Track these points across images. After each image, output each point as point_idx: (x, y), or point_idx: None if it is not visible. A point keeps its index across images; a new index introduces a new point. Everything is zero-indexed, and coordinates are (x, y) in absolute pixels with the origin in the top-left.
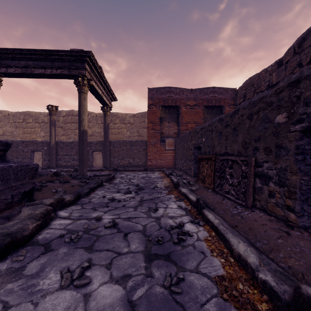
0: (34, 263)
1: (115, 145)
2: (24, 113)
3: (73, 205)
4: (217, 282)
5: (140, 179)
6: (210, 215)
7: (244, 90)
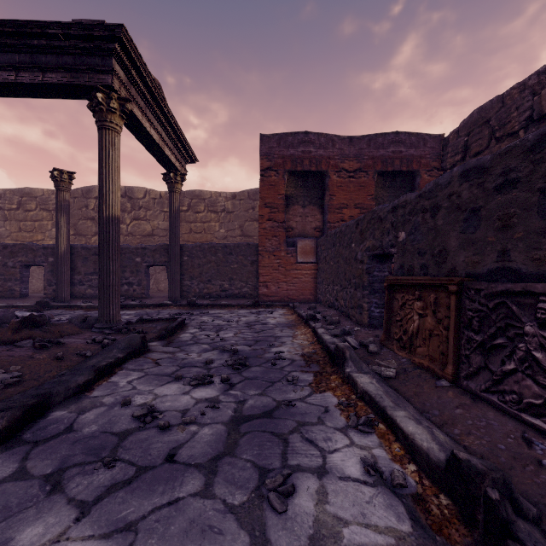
0: None
1: (194, 253)
2: (20, 192)
3: None
4: None
5: (241, 330)
6: None
7: (465, 135)
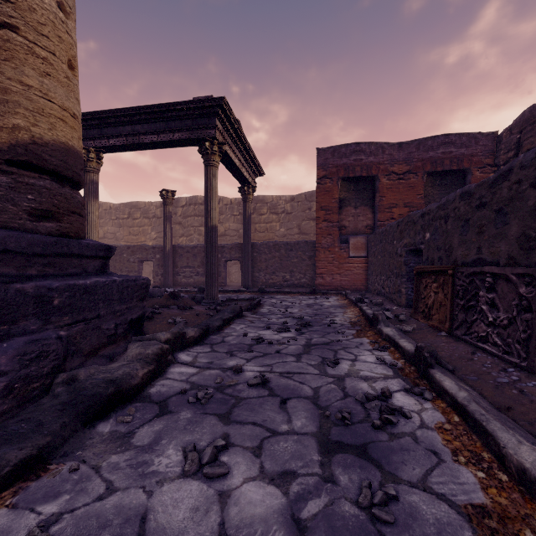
0: (146, 428)
1: (262, 250)
2: (130, 205)
3: (198, 345)
4: (472, 516)
5: (303, 308)
6: (447, 380)
7: (517, 133)
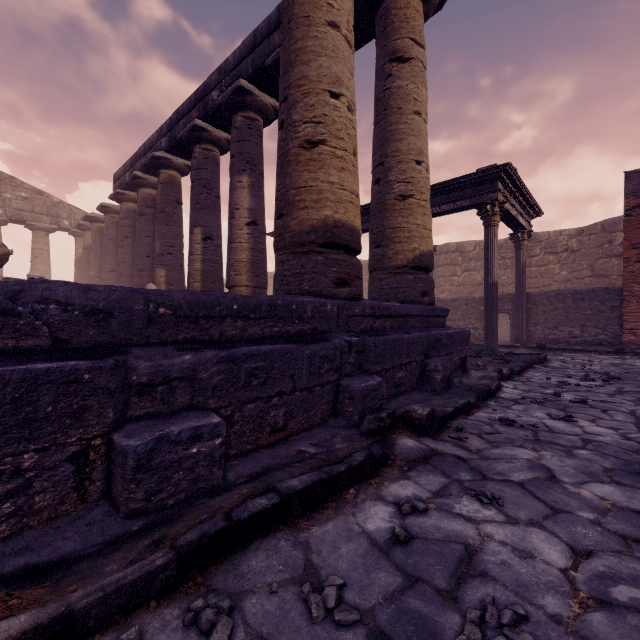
0: (515, 406)
1: (538, 301)
2: None
3: (509, 381)
4: None
5: (606, 366)
6: None
7: None
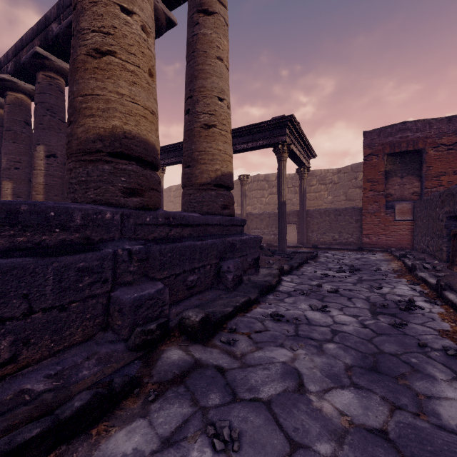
0: (287, 299)
1: (314, 215)
2: None
3: (289, 275)
4: (441, 331)
5: (353, 260)
6: (451, 295)
7: None
